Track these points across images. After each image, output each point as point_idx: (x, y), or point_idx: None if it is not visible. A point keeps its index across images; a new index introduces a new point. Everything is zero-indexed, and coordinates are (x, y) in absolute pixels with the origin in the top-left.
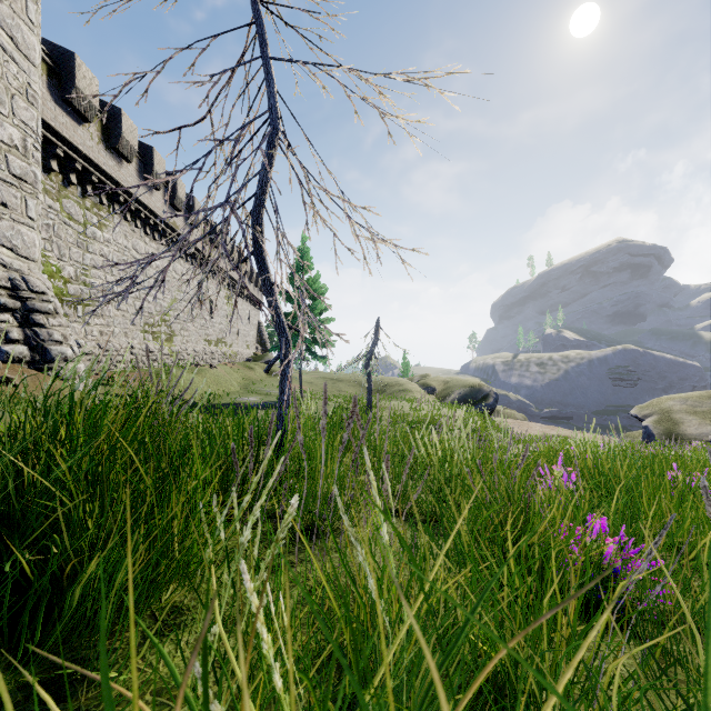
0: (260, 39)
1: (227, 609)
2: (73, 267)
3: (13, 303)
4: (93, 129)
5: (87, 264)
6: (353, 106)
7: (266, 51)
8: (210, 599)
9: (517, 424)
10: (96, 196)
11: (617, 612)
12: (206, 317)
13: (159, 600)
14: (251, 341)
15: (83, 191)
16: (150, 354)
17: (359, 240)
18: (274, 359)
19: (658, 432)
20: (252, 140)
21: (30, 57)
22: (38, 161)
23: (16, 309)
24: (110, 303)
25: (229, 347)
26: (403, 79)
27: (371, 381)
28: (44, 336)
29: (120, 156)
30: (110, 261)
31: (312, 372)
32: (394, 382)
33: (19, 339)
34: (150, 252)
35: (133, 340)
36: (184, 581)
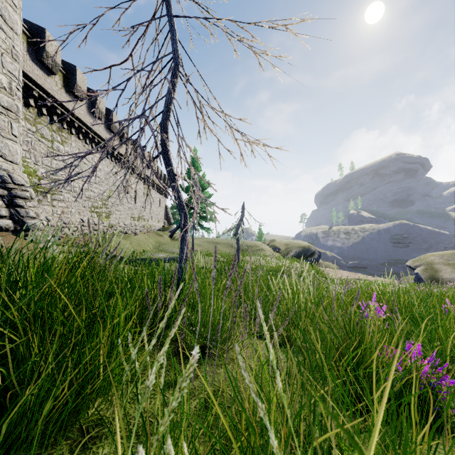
0: (166, 2)
1: (139, 421)
2: (44, 169)
3: (2, 192)
4: (58, 79)
5: (53, 167)
6: (233, 46)
7: (170, 11)
8: (127, 411)
9: (332, 272)
10: (59, 122)
11: (436, 418)
12: (131, 202)
13: (87, 413)
14: (161, 218)
15: (51, 119)
16: (95, 226)
17: (237, 142)
18: (176, 227)
19: (424, 277)
20: (161, 75)
21: (14, 28)
22: (19, 98)
23: (4, 195)
24: (69, 193)
25: (146, 221)
26: (269, 26)
27: (239, 244)
28: (23, 213)
29: (75, 97)
30: (53, 153)
31: (200, 238)
32: (253, 244)
33: (6, 215)
34: (95, 160)
35: (84, 217)
36: (107, 398)
